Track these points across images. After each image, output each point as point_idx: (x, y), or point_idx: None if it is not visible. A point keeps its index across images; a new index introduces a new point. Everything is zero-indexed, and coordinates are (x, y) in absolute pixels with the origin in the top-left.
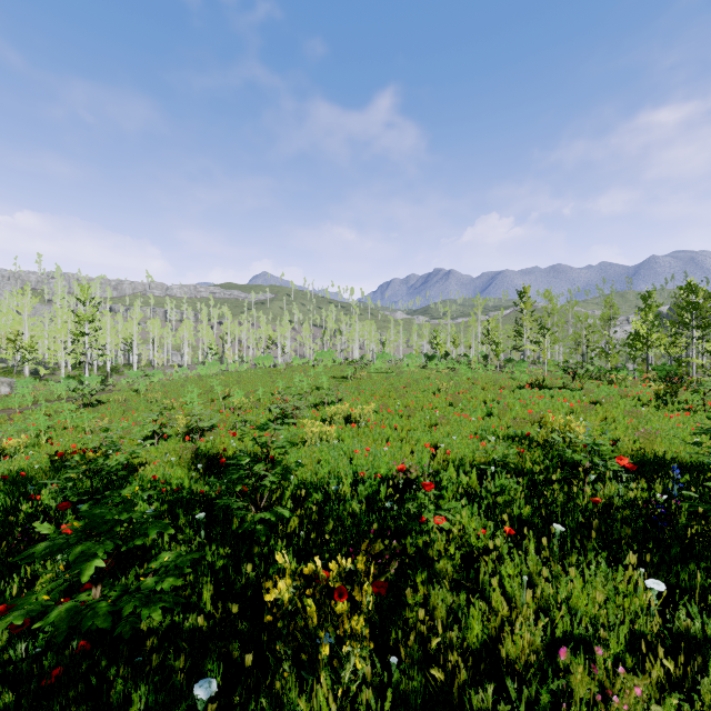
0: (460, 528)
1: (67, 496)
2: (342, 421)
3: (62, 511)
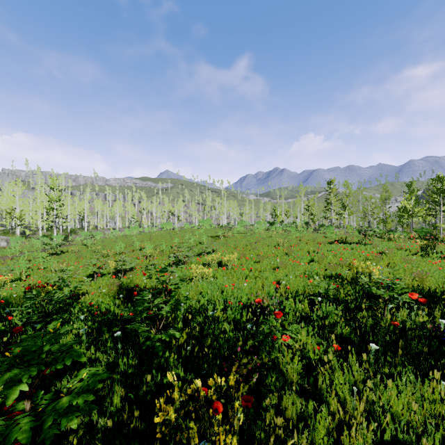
0: (300, 343)
1: (29, 317)
2: (216, 265)
3: (25, 328)
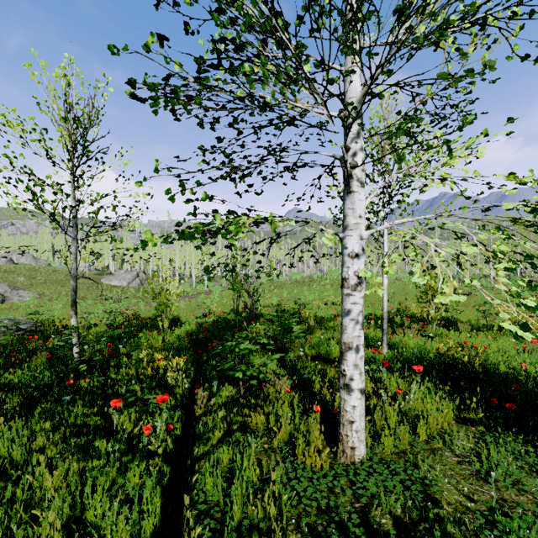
0: None
1: None
2: (330, 304)
3: None
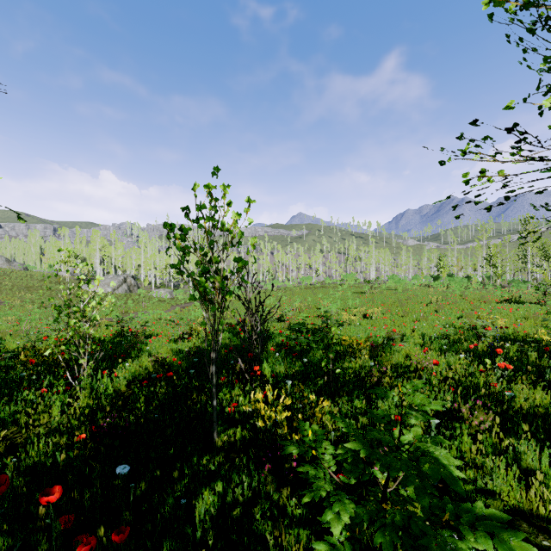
0: (409, 349)
1: None
2: (361, 316)
3: None
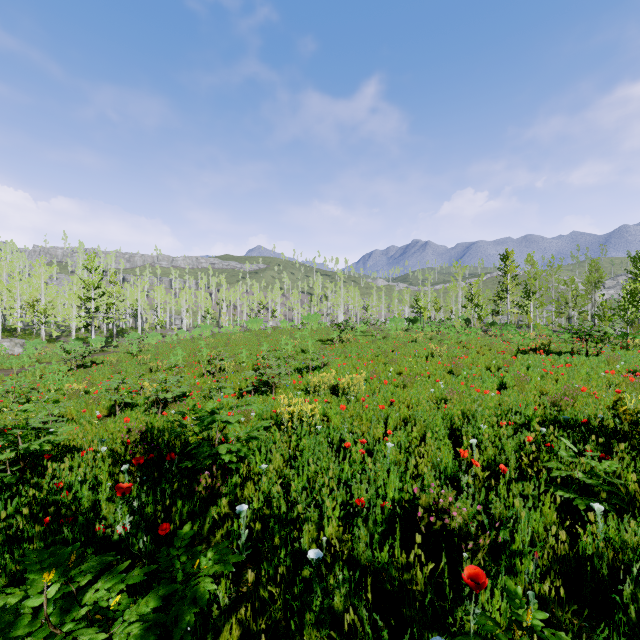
0: None
1: None
2: (328, 392)
3: None
